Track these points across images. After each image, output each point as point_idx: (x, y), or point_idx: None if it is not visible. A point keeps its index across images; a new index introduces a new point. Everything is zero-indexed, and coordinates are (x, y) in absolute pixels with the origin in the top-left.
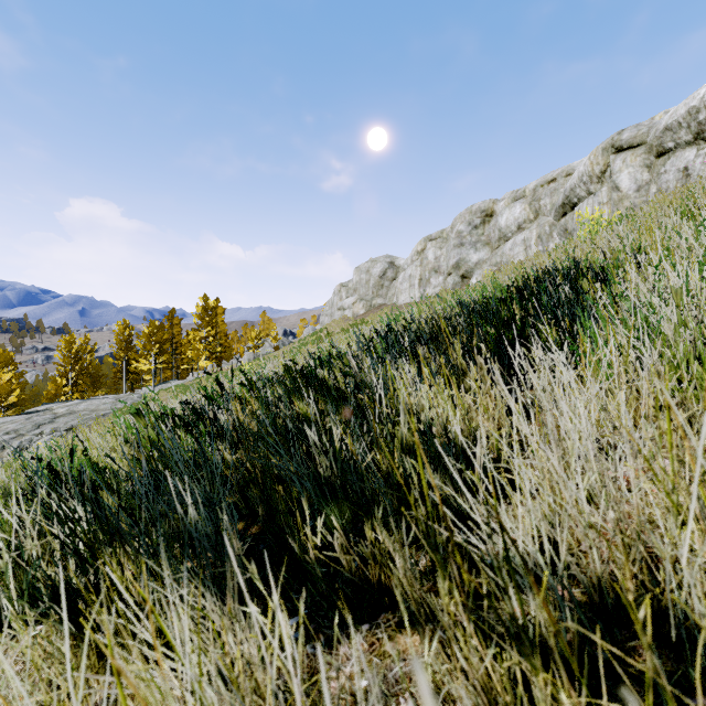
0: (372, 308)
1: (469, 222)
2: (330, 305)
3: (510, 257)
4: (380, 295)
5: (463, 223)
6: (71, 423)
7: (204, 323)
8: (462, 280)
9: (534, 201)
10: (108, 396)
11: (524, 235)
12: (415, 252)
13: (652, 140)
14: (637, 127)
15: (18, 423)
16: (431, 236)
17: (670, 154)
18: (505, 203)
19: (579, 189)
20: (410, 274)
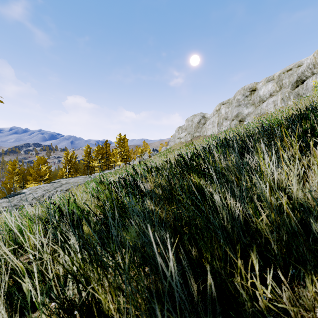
0: (194, 137)
1: (243, 94)
2: (173, 136)
3: (265, 110)
4: (197, 131)
5: (240, 95)
6: (67, 187)
7: (119, 146)
8: (239, 123)
9: (279, 81)
10: (81, 176)
11: (273, 98)
12: (215, 110)
13: None
14: None
15: (48, 186)
16: (223, 102)
17: None
18: (262, 83)
19: (307, 72)
20: (213, 121)
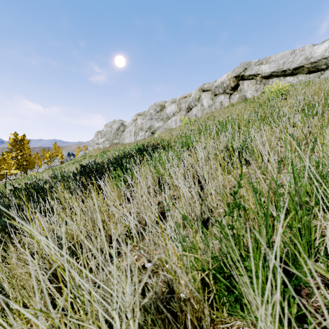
0: (113, 144)
1: (155, 109)
2: (93, 141)
3: (170, 126)
4: (116, 138)
5: (153, 109)
6: None
7: (15, 148)
8: (152, 134)
9: (179, 104)
10: None
11: (175, 118)
12: (132, 119)
13: (213, 89)
14: (209, 83)
15: None
16: (140, 113)
17: (217, 96)
18: (169, 103)
19: (192, 103)
20: (130, 129)
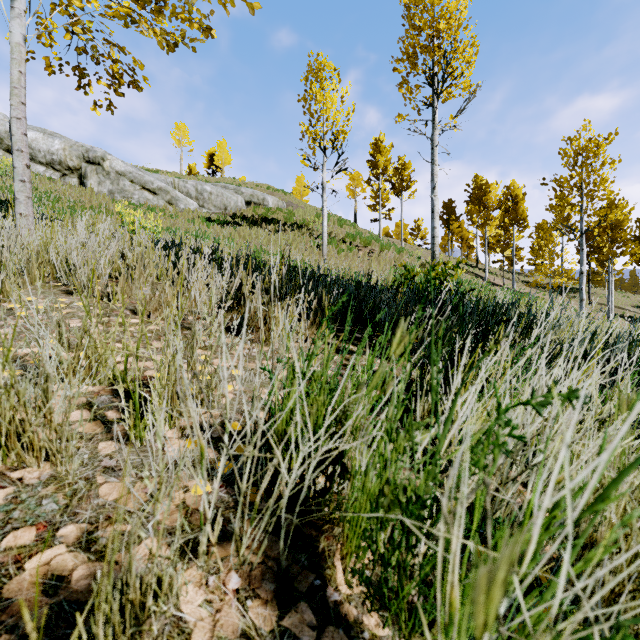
0: None
1: None
2: None
3: None
4: None
5: None
6: None
7: None
8: None
9: None
10: None
11: None
12: None
13: None
14: None
15: None
16: None
17: None
18: None
19: None
20: None
